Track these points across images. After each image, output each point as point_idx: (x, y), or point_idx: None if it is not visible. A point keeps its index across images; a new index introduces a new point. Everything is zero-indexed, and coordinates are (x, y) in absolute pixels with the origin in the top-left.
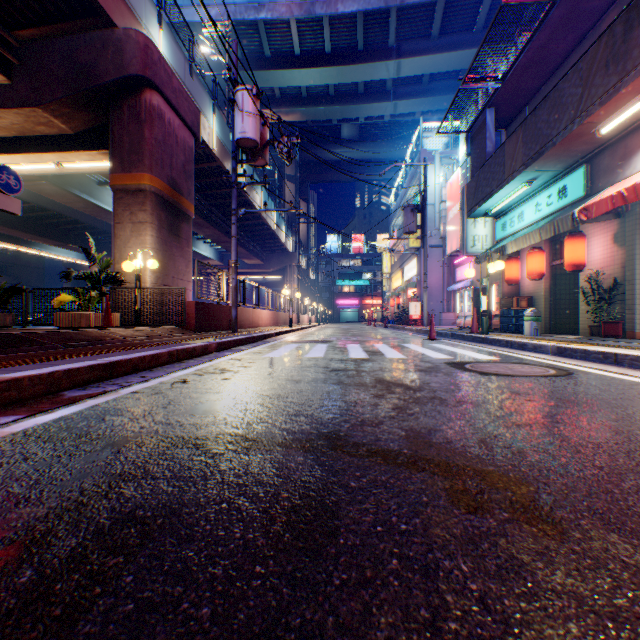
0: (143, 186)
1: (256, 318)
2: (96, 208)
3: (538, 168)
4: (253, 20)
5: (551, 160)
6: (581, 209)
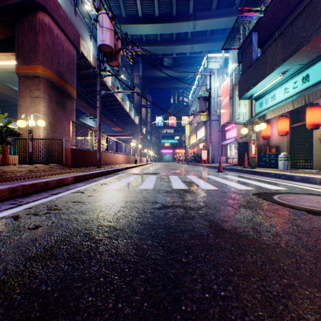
0: (38, 74)
1: (115, 159)
2: None
3: (292, 62)
4: None
5: (302, 55)
6: None
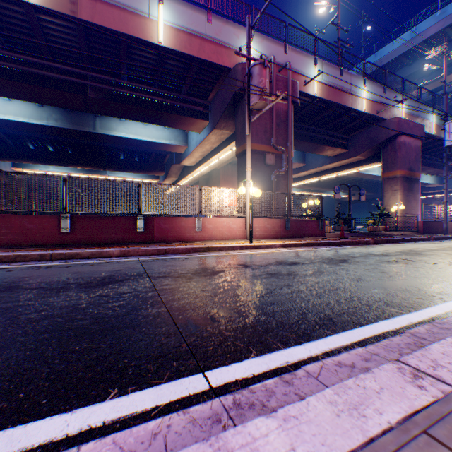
0: (395, 175)
1: None
2: (360, 174)
3: None
4: None
5: None
6: None
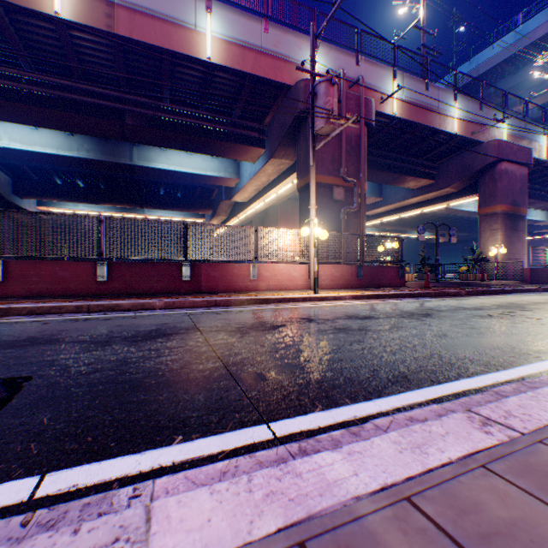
0: (494, 212)
1: None
2: (451, 210)
3: None
4: None
5: None
6: None
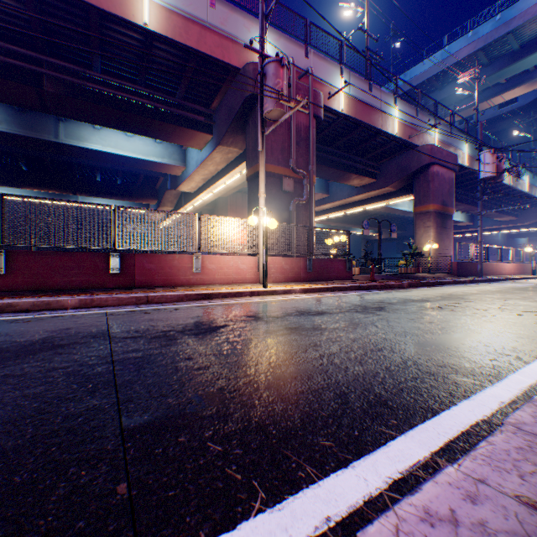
0: (428, 210)
1: (497, 269)
2: (389, 209)
3: None
4: (499, 38)
5: None
6: None
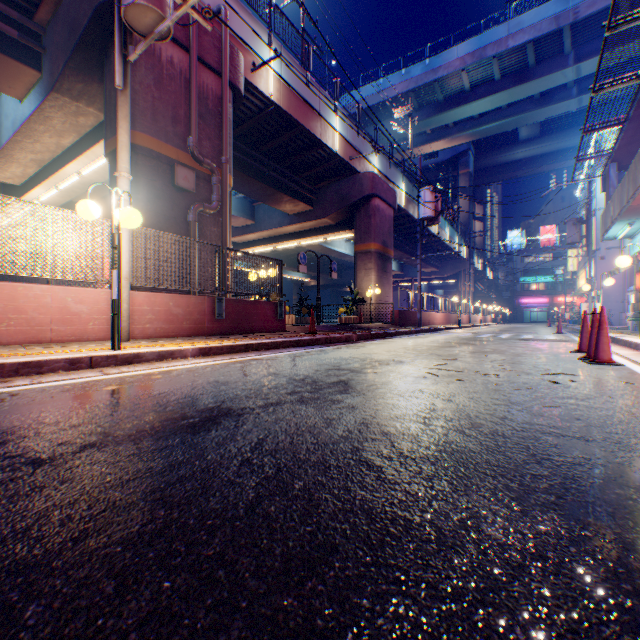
0: (370, 250)
1: (431, 319)
2: (326, 249)
3: (626, 219)
4: (428, 84)
5: (631, 216)
6: (636, 253)
